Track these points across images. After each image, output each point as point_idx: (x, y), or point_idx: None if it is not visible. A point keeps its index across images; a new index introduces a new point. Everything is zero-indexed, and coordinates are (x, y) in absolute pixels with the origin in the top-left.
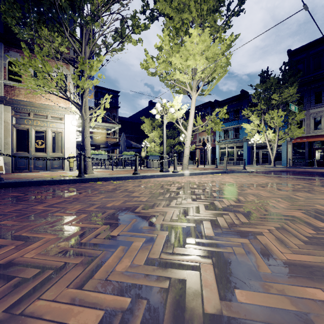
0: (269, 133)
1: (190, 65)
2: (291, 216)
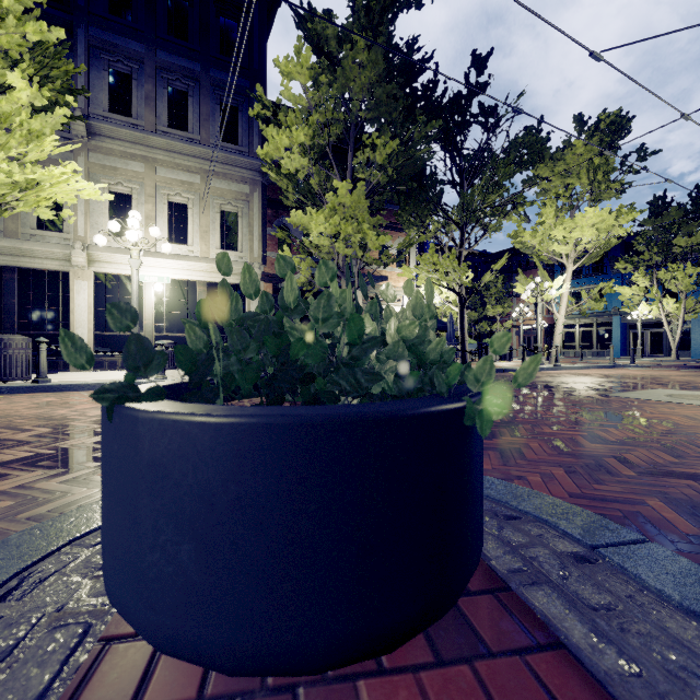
0: (668, 303)
1: (573, 237)
2: None
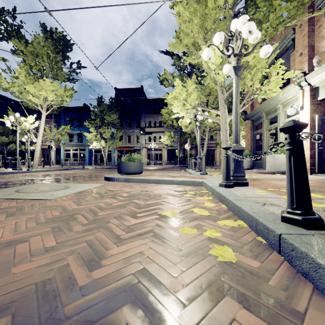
0: (103, 142)
1: (42, 94)
2: (86, 176)
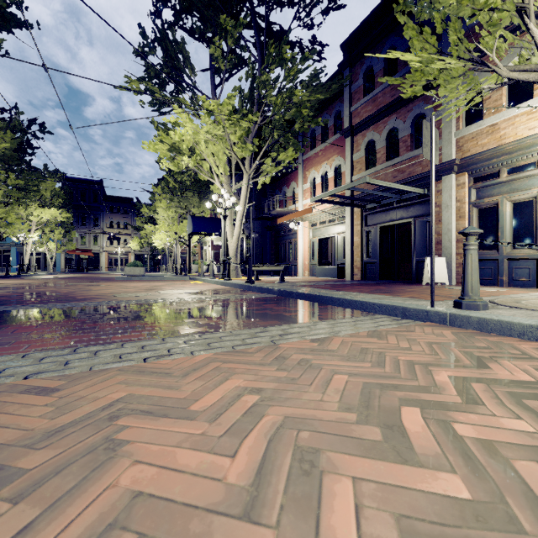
0: (52, 244)
1: (41, 216)
2: None
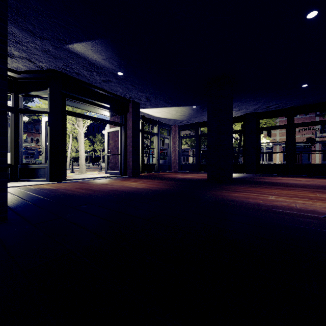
0: None
1: None
2: None
